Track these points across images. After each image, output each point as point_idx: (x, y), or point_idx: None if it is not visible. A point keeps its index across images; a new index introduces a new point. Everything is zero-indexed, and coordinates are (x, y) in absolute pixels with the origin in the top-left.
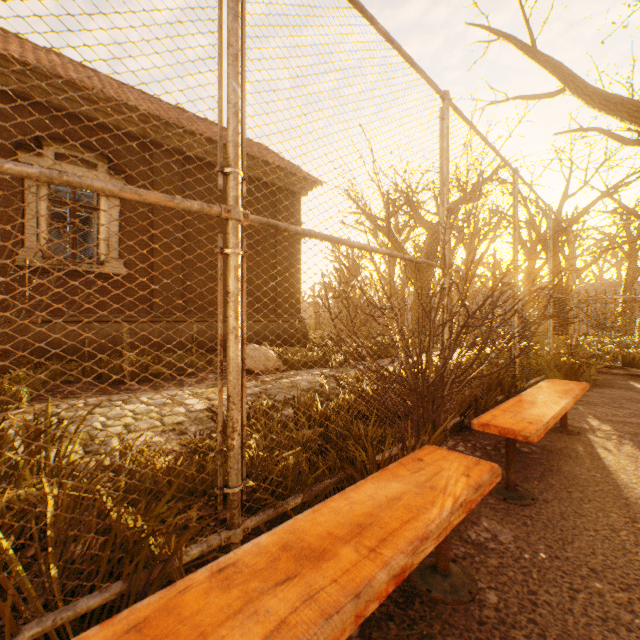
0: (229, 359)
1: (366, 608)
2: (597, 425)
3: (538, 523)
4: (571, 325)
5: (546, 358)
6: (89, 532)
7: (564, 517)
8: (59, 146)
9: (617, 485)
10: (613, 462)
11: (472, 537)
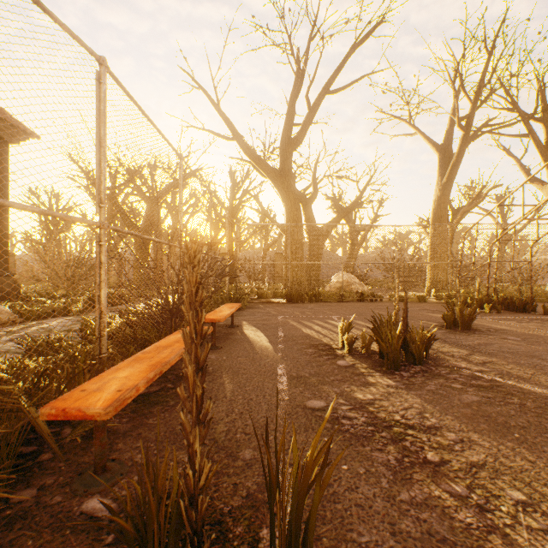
0: (102, 294)
1: None
2: (245, 323)
3: (223, 352)
4: (237, 277)
5: (226, 296)
6: None
7: (231, 349)
8: None
9: (248, 338)
10: (248, 332)
11: None
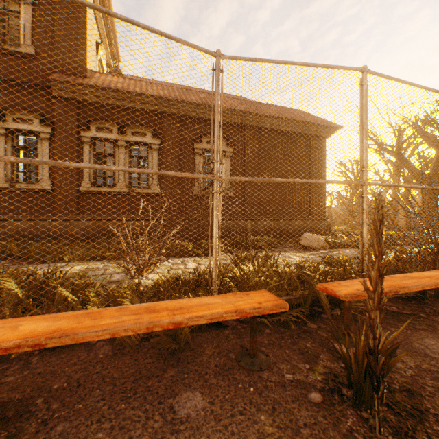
0: (363, 231)
1: (436, 285)
2: None
3: None
4: None
5: None
6: (302, 287)
7: None
8: (207, 137)
9: None
10: None
11: None
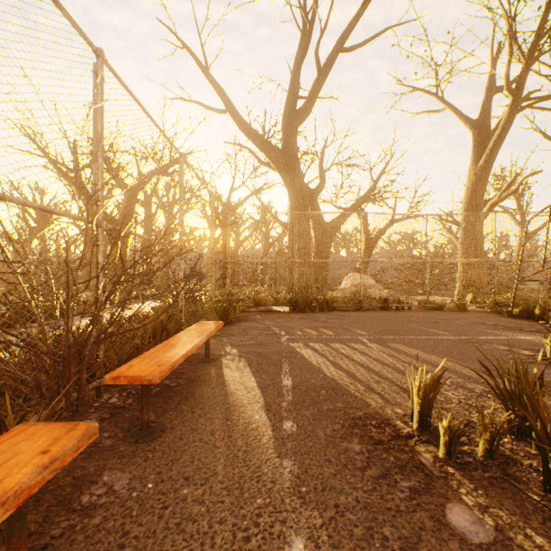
0: None
1: None
2: (230, 350)
3: (159, 453)
4: (229, 279)
5: (210, 304)
6: None
7: (182, 437)
8: None
9: (227, 394)
10: (230, 377)
11: (84, 501)
